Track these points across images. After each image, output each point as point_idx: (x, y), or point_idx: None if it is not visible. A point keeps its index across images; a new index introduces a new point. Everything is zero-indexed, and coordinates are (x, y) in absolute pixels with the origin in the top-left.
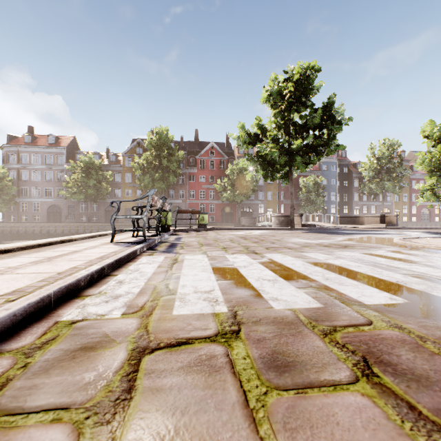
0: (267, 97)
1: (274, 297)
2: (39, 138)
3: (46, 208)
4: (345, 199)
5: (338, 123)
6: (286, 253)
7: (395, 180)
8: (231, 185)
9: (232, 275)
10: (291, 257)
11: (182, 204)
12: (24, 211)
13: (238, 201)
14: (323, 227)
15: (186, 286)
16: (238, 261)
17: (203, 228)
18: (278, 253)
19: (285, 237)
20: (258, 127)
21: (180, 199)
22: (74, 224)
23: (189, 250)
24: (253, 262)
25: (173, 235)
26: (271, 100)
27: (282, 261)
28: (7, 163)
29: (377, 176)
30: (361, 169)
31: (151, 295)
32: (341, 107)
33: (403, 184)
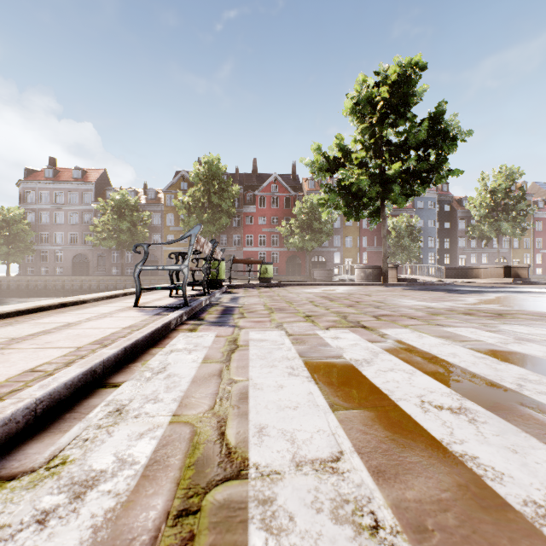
0: (351, 107)
1: (539, 502)
2: (62, 172)
3: (71, 258)
4: (447, 245)
5: (452, 139)
6: (416, 327)
7: (516, 219)
8: (300, 228)
9: (356, 388)
10: (434, 337)
11: (237, 253)
12: (44, 261)
13: (308, 248)
14: (426, 281)
15: (267, 435)
16: (345, 346)
17: (266, 283)
18: (403, 327)
19: (387, 297)
20: (338, 148)
21: (234, 246)
22: (104, 278)
23: (253, 320)
24: (375, 348)
25: (227, 293)
26: (357, 111)
27: (427, 347)
28: (25, 203)
29: (490, 214)
30: (469, 206)
31: (178, 482)
32: (453, 118)
33: (526, 225)
